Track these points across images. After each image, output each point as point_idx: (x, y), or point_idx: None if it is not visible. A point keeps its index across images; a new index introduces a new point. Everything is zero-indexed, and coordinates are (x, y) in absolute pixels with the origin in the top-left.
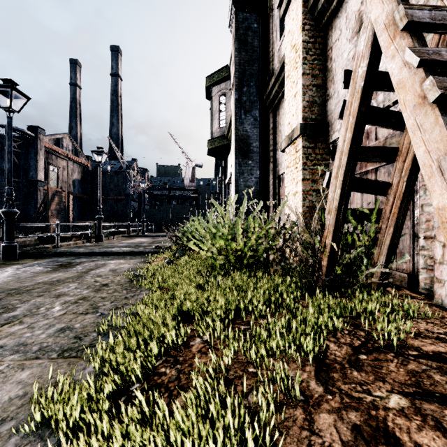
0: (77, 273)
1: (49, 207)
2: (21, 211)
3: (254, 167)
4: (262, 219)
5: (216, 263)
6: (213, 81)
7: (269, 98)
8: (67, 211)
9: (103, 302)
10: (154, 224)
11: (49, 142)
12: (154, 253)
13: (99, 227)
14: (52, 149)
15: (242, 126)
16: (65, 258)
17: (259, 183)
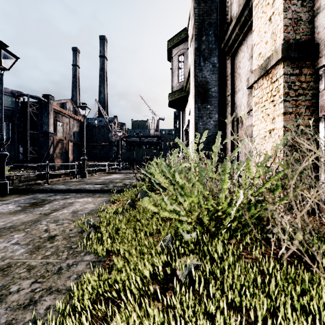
0: (38, 215)
1: (55, 151)
2: (38, 154)
3: (213, 111)
4: (258, 163)
5: (183, 227)
6: (173, 43)
7: (227, 44)
8: (67, 154)
9: (22, 280)
10: (128, 163)
11: (57, 105)
12: (120, 190)
13: (83, 166)
14: (59, 110)
15: (201, 72)
16: (44, 194)
17: (217, 126)
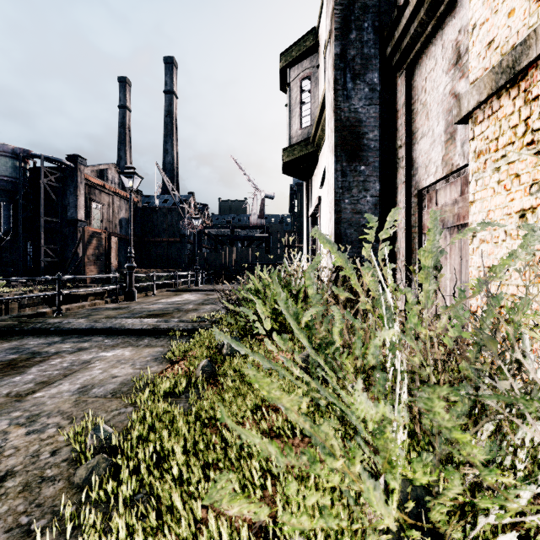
0: None
1: (85, 252)
2: (59, 256)
3: (370, 176)
4: None
5: None
6: (291, 58)
7: (399, 47)
8: (108, 257)
9: None
10: (211, 273)
11: (92, 174)
12: (191, 331)
13: (129, 280)
14: (95, 183)
15: (347, 102)
16: (43, 339)
17: (379, 205)
